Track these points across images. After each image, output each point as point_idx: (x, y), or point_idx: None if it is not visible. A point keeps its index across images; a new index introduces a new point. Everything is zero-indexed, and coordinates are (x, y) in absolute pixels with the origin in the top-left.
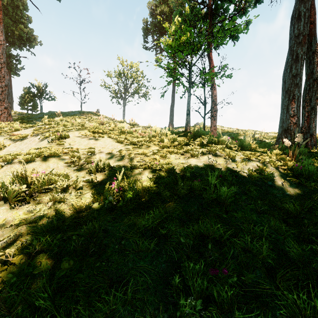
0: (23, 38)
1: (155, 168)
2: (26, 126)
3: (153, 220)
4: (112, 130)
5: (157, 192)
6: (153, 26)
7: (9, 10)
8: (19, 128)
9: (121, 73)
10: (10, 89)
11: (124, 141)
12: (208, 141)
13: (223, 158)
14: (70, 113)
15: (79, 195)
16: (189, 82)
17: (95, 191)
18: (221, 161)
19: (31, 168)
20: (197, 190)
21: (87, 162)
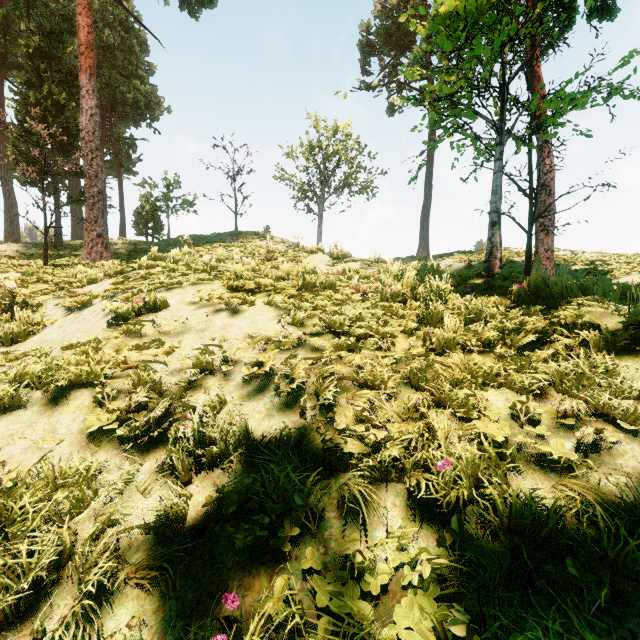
0: (139, 104)
1: (436, 491)
2: (110, 273)
3: None
4: (285, 277)
5: None
6: (383, 35)
7: (118, 57)
8: (97, 277)
9: (314, 147)
10: (121, 199)
11: (309, 322)
12: (637, 327)
13: None
14: (215, 236)
15: None
16: (500, 129)
17: None
18: None
19: None
20: None
21: (183, 408)
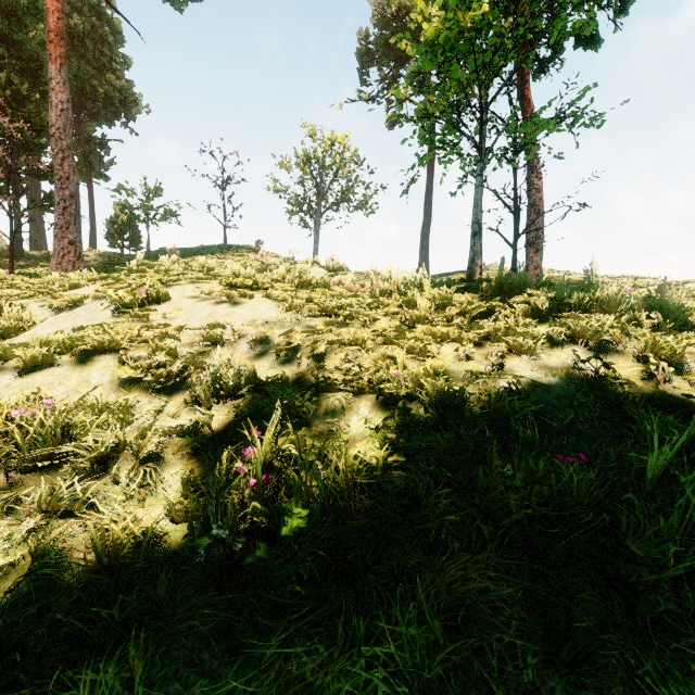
0: (113, 101)
1: (393, 391)
2: (94, 278)
3: (398, 694)
4: (281, 281)
5: (403, 491)
6: (382, 45)
7: (88, 46)
8: (80, 282)
9: (310, 158)
10: (91, 206)
11: (305, 307)
12: (556, 302)
13: (628, 357)
14: (202, 249)
15: (139, 486)
16: (480, 147)
17: (190, 472)
18: (627, 368)
19: (37, 385)
20: (579, 504)
21: (197, 368)
